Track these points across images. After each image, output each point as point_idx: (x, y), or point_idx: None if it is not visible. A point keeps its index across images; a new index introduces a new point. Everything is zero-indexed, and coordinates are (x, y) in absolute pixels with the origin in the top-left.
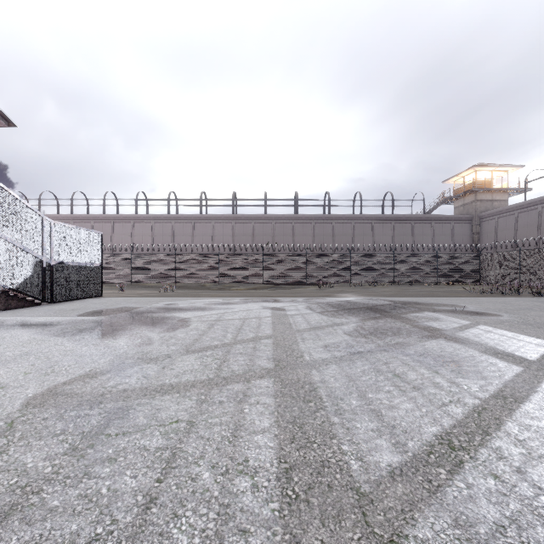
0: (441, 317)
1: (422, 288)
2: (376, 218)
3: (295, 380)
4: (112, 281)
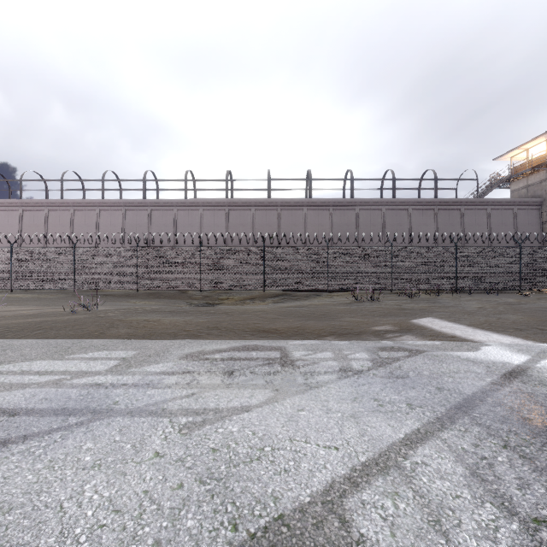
0: None
1: (529, 301)
2: (413, 203)
3: None
4: (47, 287)
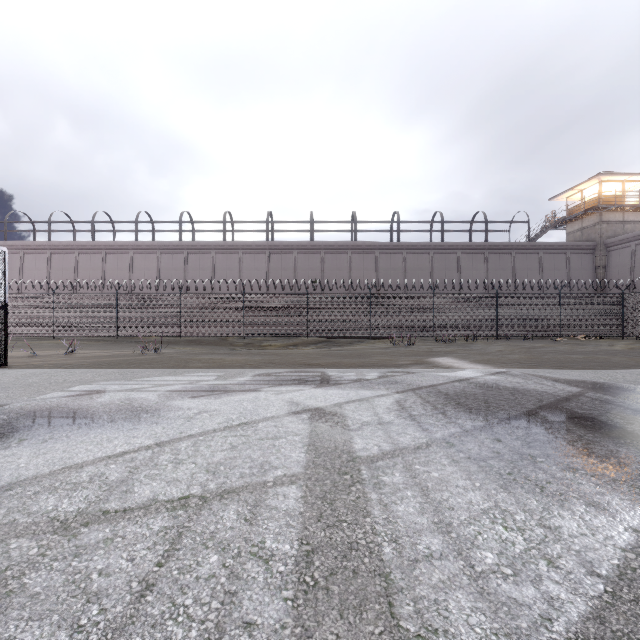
0: None
1: (553, 345)
2: (463, 247)
3: None
4: (90, 334)
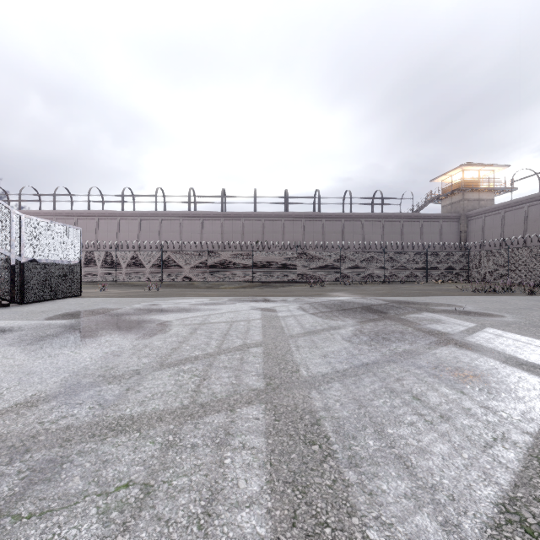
0: (443, 318)
1: (413, 286)
2: (365, 216)
3: (291, 407)
4: (96, 280)
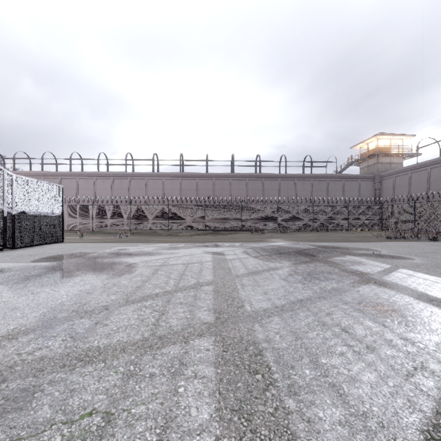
0: (363, 261)
1: (337, 234)
2: (298, 177)
3: (237, 339)
4: (76, 228)
